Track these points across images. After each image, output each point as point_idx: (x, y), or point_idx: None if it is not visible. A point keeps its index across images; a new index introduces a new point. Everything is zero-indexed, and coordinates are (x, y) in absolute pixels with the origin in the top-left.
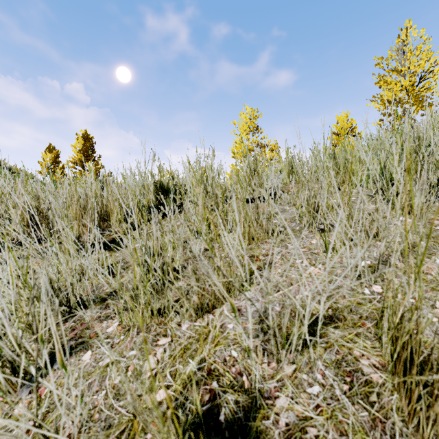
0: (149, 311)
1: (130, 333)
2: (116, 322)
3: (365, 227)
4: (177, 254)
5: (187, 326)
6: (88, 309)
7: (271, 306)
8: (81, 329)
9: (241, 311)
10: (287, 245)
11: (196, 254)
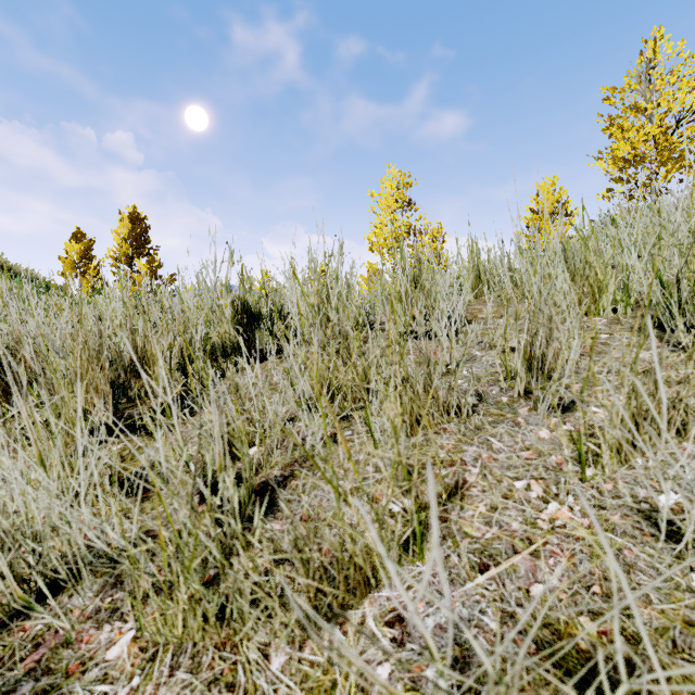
0: (197, 617)
1: (155, 667)
2: (129, 629)
3: (661, 413)
4: (255, 515)
5: (283, 659)
6: (79, 586)
7: (477, 616)
8: (53, 646)
9: (405, 622)
10: (490, 440)
11: (294, 605)
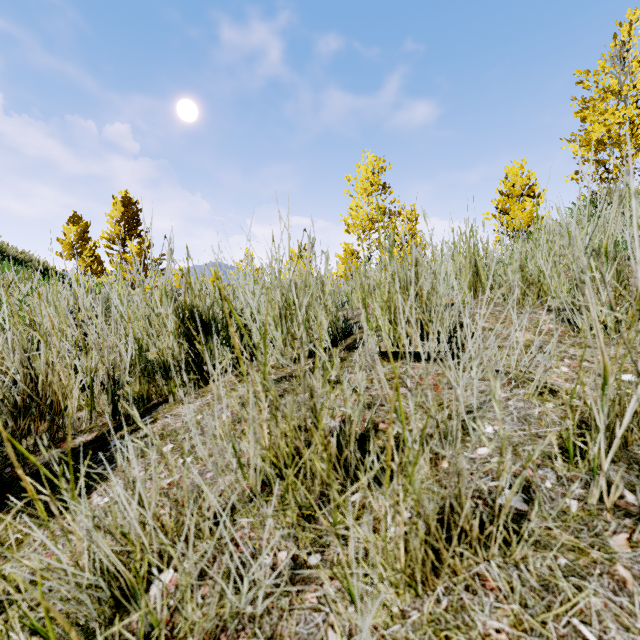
0: None
1: None
2: None
3: None
4: None
5: None
6: None
7: None
8: None
9: None
10: (582, 633)
11: None
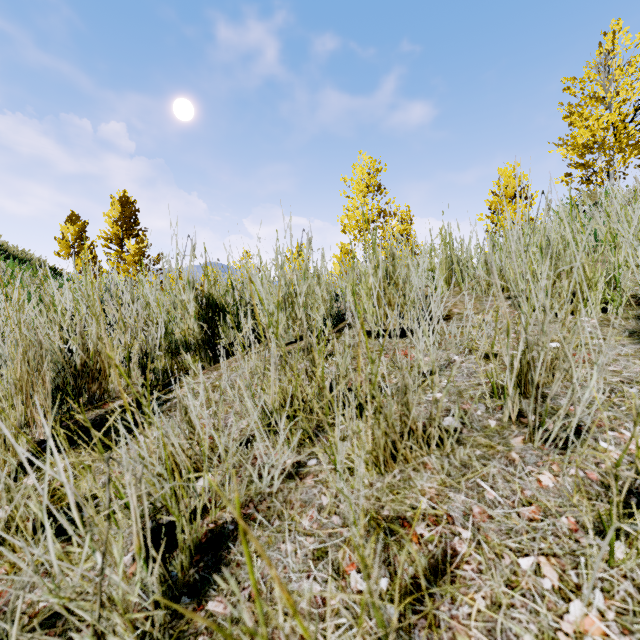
0: None
1: None
2: None
3: None
4: None
5: None
6: None
7: None
8: None
9: None
10: (481, 485)
11: None
